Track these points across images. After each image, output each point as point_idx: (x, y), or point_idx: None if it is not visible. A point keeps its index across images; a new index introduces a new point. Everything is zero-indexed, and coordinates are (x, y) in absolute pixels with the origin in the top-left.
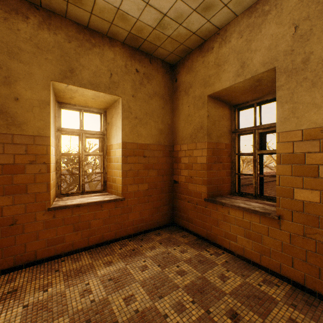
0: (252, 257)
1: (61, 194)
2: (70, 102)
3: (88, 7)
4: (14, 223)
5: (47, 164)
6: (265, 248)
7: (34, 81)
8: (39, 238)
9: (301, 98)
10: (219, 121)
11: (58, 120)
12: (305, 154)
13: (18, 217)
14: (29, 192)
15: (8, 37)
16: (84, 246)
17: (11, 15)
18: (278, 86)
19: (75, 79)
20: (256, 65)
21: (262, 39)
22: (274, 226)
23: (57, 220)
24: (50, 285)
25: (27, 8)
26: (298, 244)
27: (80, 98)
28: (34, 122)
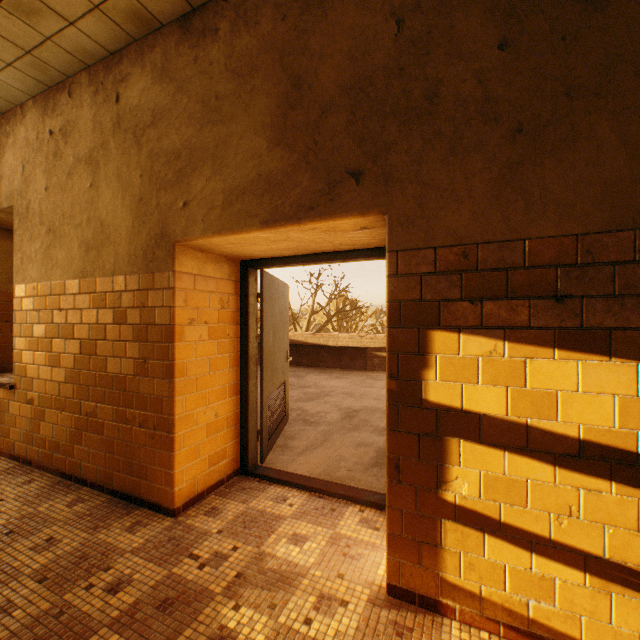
0: (0, 444)
1: None
2: None
3: None
4: None
5: None
6: (8, 428)
7: None
8: None
9: (26, 248)
10: (3, 259)
11: None
12: (28, 312)
13: None
14: None
15: None
16: None
17: None
18: (15, 229)
19: None
20: (3, 197)
21: (6, 166)
22: (13, 398)
23: None
24: None
25: None
26: (25, 414)
27: None
28: None
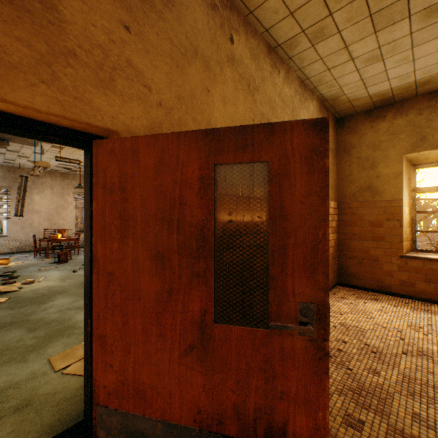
0: None
1: (415, 249)
2: (425, 162)
3: (436, 80)
4: (376, 260)
5: (399, 221)
6: None
7: (389, 160)
8: (393, 277)
9: None
10: None
11: (412, 181)
12: None
13: (378, 257)
14: (385, 241)
15: (372, 137)
16: (436, 299)
17: (374, 122)
18: None
19: (426, 145)
20: None
21: None
22: None
23: (407, 267)
24: (398, 306)
25: (384, 111)
26: None
27: (435, 156)
28: (389, 190)
